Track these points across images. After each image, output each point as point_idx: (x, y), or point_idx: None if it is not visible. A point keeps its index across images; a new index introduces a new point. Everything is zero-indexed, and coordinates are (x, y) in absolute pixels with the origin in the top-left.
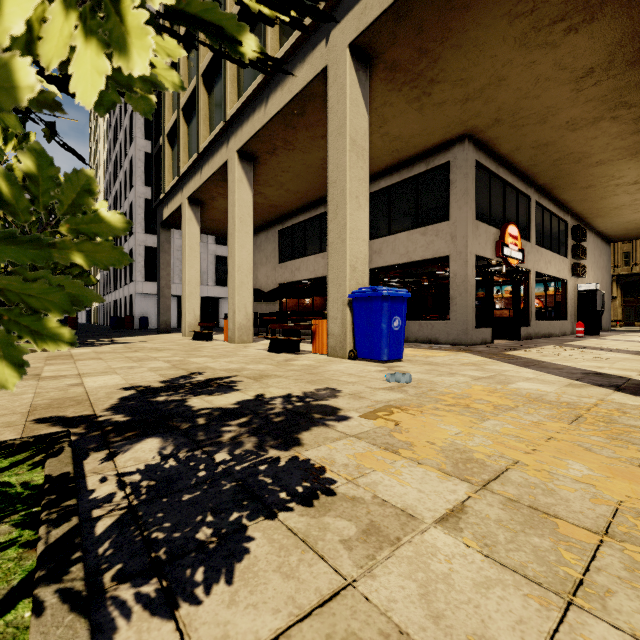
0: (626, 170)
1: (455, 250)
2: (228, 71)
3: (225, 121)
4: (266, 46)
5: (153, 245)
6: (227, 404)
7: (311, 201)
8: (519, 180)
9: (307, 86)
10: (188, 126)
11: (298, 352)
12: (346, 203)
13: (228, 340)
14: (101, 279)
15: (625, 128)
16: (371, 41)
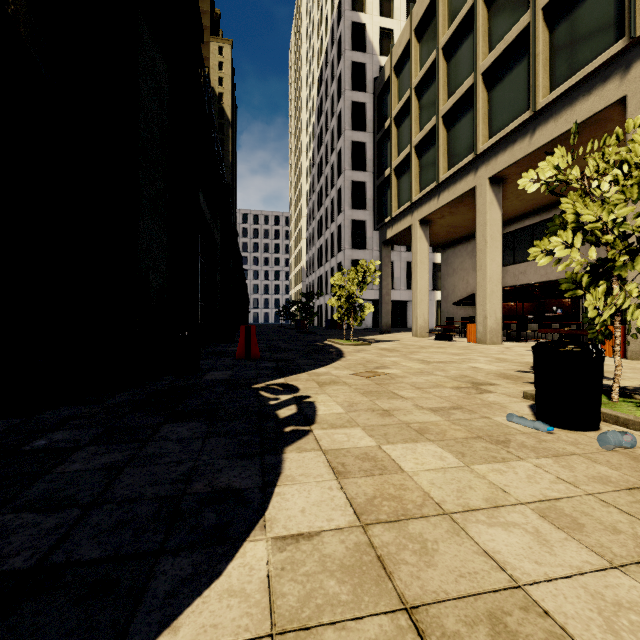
0: None
1: None
2: (480, 111)
3: (476, 154)
4: (536, 86)
5: (357, 258)
6: (635, 385)
7: (543, 205)
8: None
9: (593, 116)
10: (419, 159)
11: None
12: None
13: (476, 341)
14: (303, 288)
15: None
16: None
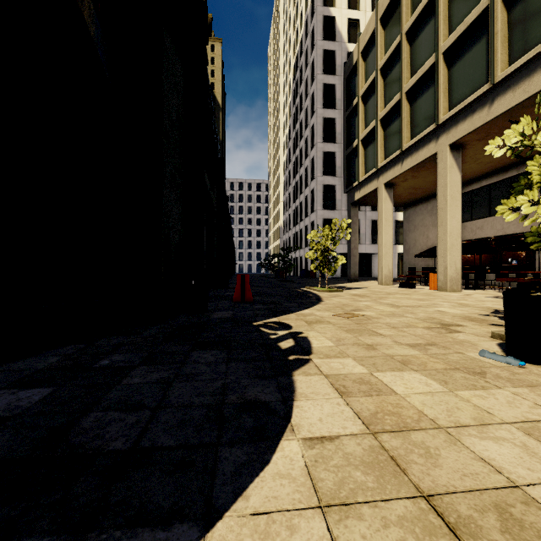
0: None
1: None
2: (441, 86)
3: (437, 124)
4: (495, 62)
5: (328, 217)
6: None
7: (500, 167)
8: None
9: None
10: (384, 131)
11: None
12: None
13: (437, 289)
14: (280, 243)
15: None
16: None
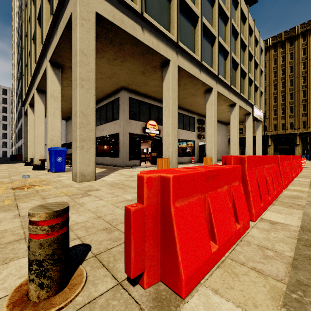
0: (197, 100)
1: (120, 131)
2: (32, 57)
3: (31, 77)
4: (36, 52)
5: None
6: None
7: None
8: (159, 102)
9: (45, 71)
10: None
11: (44, 170)
12: (48, 117)
13: None
14: (15, 136)
15: (178, 88)
16: (56, 61)
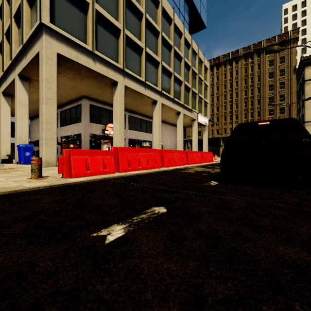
0: (149, 108)
1: (82, 132)
2: None
3: None
4: (4, 63)
5: None
6: None
7: None
8: None
9: (13, 81)
10: None
11: (12, 163)
12: (17, 120)
13: None
14: None
15: (131, 99)
16: (24, 75)
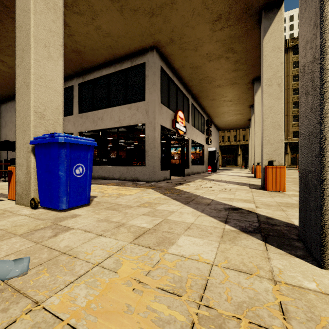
0: (228, 93)
1: (148, 120)
2: None
3: None
4: None
5: None
6: None
7: None
8: (184, 88)
9: None
10: None
11: None
12: (30, 47)
13: None
14: None
15: (230, 66)
16: None
